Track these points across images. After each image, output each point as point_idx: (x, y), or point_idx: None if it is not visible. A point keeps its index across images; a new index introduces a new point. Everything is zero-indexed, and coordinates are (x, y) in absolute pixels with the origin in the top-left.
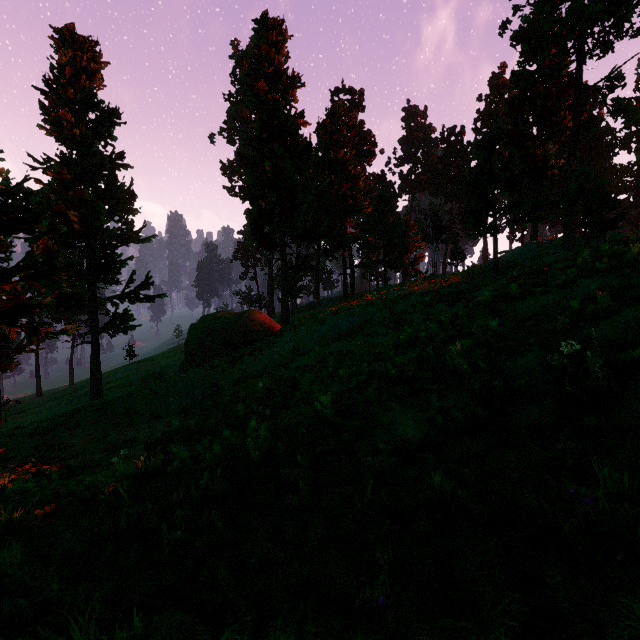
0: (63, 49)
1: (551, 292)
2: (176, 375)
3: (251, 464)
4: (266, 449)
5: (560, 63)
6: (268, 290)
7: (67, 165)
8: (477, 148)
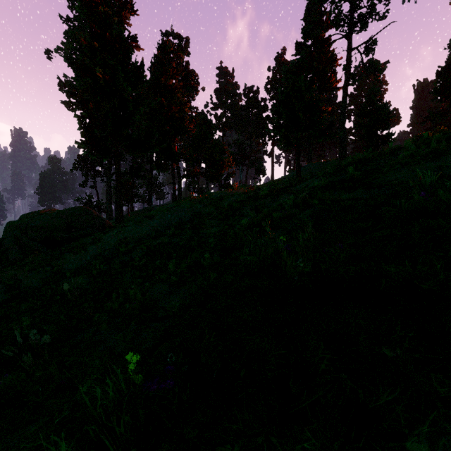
0: None
1: (424, 160)
2: None
3: None
4: None
5: (327, 41)
6: (106, 196)
7: None
8: (286, 72)
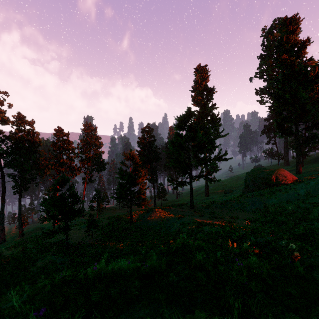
0: (197, 74)
1: None
2: (240, 193)
3: (298, 234)
4: (302, 232)
5: None
6: (284, 150)
7: (199, 115)
8: None
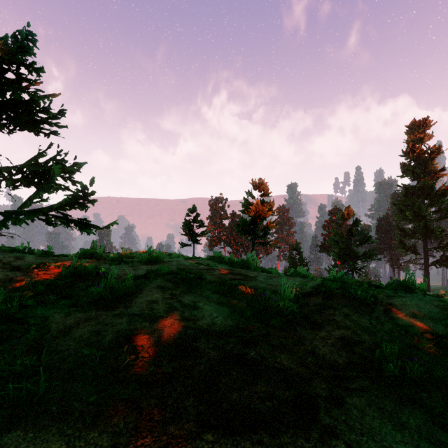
0: (410, 133)
1: None
2: None
3: None
4: None
5: None
6: None
7: (407, 190)
8: None
